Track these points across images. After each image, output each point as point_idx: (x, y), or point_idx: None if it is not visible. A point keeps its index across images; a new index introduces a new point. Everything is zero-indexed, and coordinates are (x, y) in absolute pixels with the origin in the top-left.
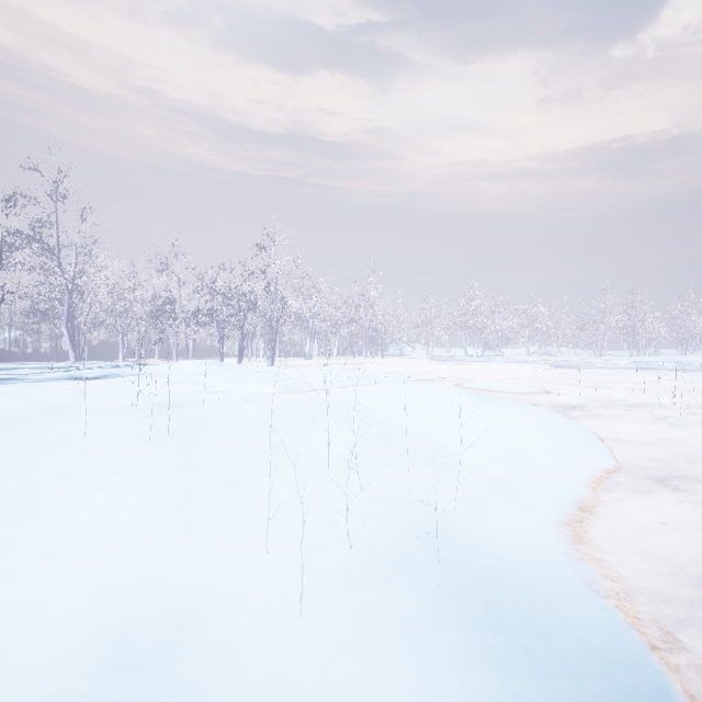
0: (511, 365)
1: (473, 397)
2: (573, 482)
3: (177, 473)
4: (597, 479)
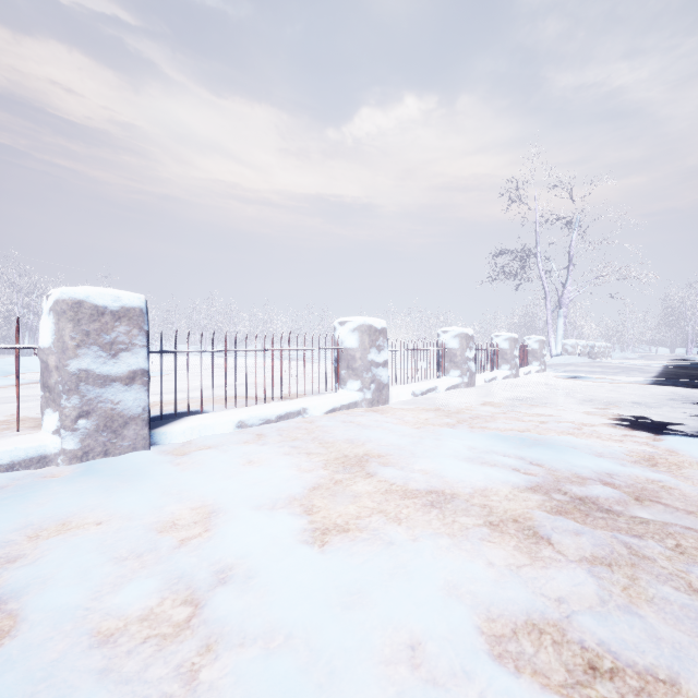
0: (197, 357)
1: None
2: None
3: None
4: None
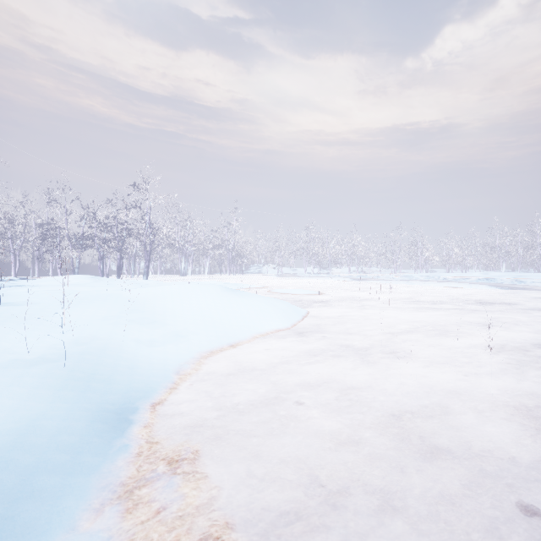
0: (326, 279)
1: (226, 291)
2: (245, 334)
3: None
4: (265, 334)
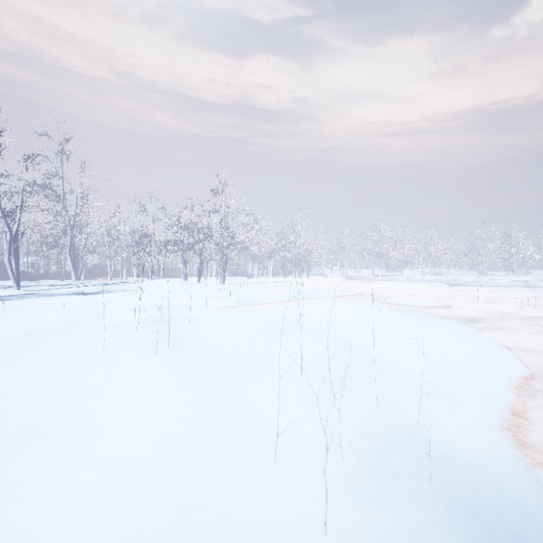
0: (412, 283)
1: (400, 313)
2: (499, 388)
3: (182, 384)
4: (518, 386)
